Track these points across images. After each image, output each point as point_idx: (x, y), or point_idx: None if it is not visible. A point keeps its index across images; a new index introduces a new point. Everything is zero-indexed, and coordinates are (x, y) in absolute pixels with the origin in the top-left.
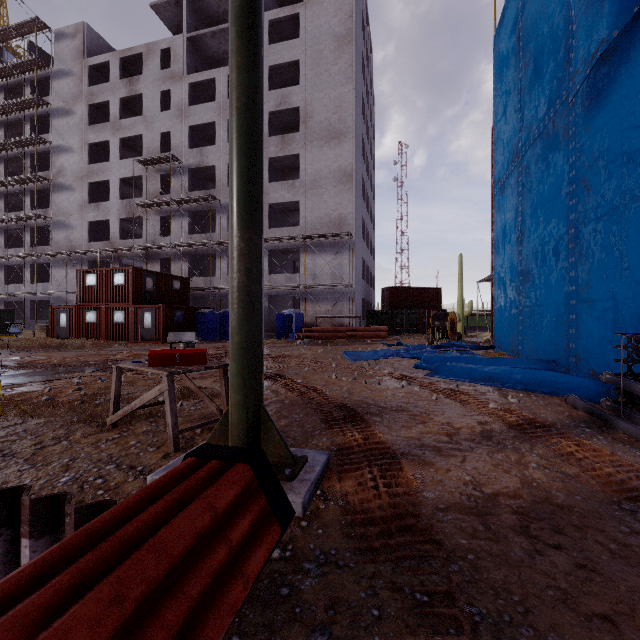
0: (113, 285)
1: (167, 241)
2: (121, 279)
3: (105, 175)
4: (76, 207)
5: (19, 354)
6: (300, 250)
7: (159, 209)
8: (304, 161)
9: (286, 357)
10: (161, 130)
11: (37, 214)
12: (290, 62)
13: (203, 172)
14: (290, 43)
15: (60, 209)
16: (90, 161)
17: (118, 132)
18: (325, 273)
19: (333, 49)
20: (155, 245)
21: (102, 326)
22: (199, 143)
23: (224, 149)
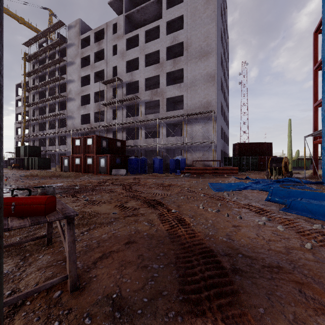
0: (87, 145)
1: (115, 122)
2: (90, 141)
3: (88, 91)
4: (76, 108)
5: (36, 180)
6: (184, 123)
7: (112, 106)
8: (186, 72)
9: (172, 186)
10: (113, 65)
11: (60, 113)
12: (178, 17)
13: (133, 85)
14: (178, 6)
15: (69, 110)
16: (82, 85)
17: (93, 69)
18: (198, 135)
19: (203, 4)
20: (109, 124)
21: (82, 166)
22: (131, 70)
23: (143, 71)
